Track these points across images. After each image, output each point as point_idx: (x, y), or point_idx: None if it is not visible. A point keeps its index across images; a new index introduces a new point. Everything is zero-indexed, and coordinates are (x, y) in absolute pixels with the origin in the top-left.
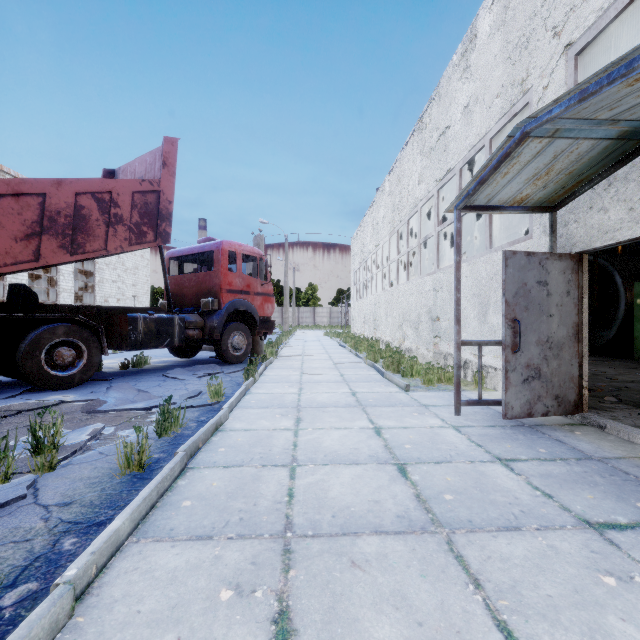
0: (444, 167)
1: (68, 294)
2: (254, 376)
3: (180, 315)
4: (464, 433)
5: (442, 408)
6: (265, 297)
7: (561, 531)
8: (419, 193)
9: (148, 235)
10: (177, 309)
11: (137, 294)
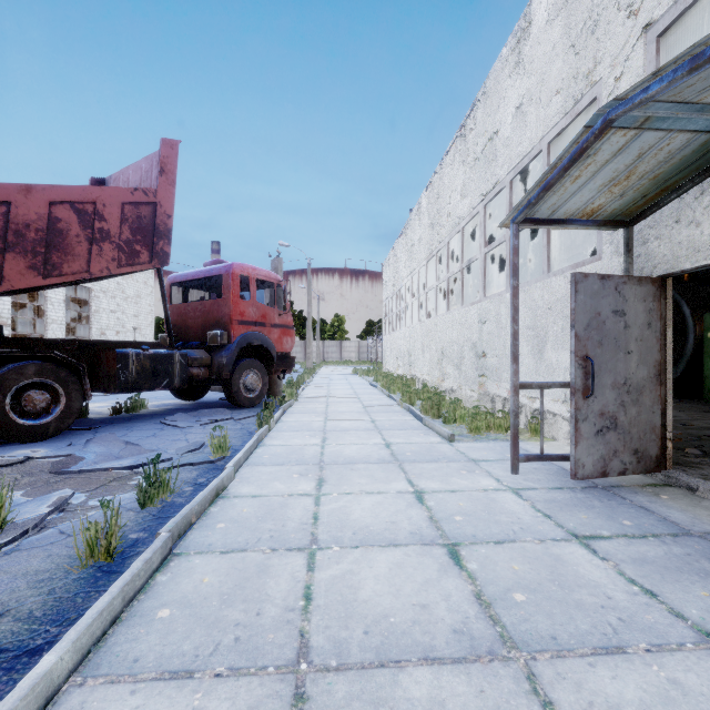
0: (491, 179)
1: (58, 326)
2: (269, 424)
3: (181, 351)
4: (526, 498)
5: (495, 464)
6: (284, 329)
7: (681, 653)
8: (462, 210)
9: (142, 255)
10: (180, 343)
11: (139, 326)
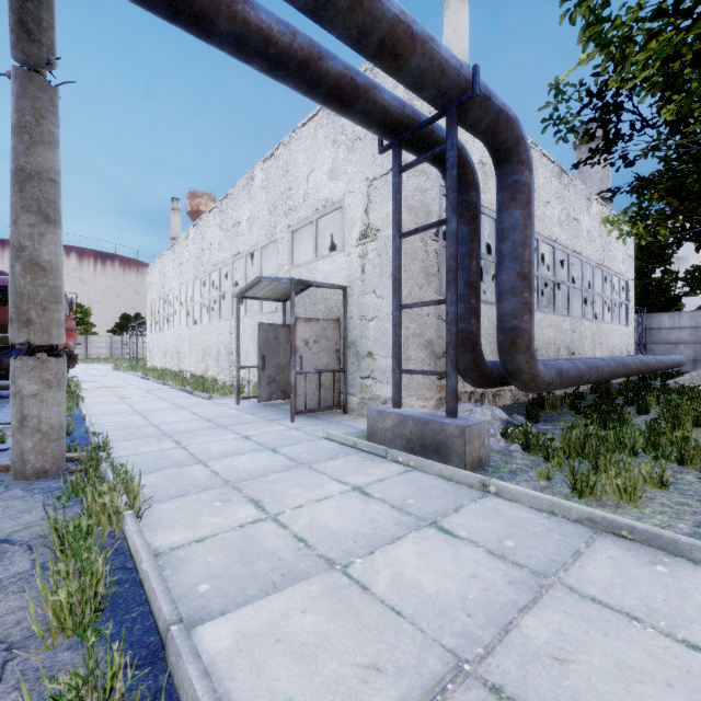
0: (237, 249)
1: None
2: (83, 400)
3: None
4: (239, 410)
5: (231, 404)
6: (68, 332)
7: (261, 422)
8: (219, 257)
9: None
10: None
11: None
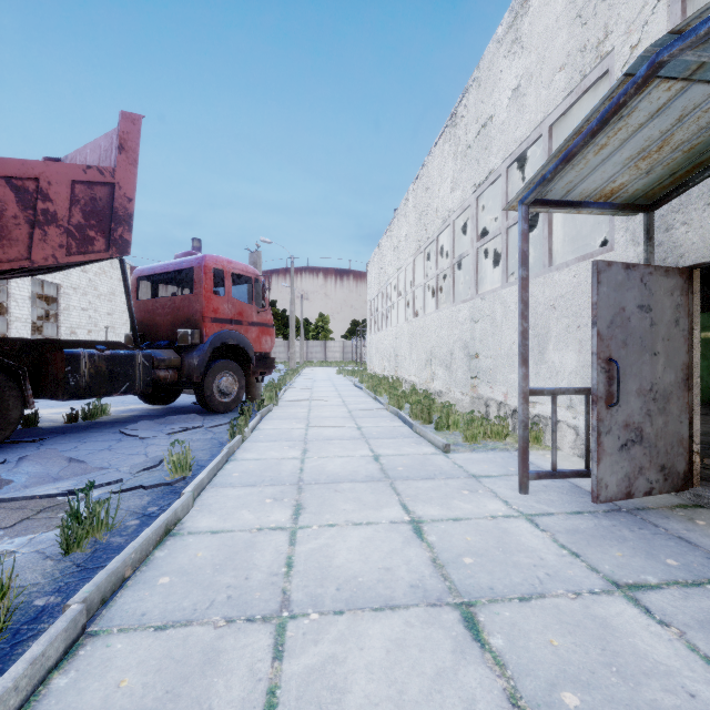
0: (485, 168)
1: (23, 324)
2: (242, 433)
3: (144, 351)
4: (544, 528)
5: (499, 480)
6: (262, 328)
7: None
8: (452, 203)
9: (96, 242)
10: (147, 343)
11: (114, 325)
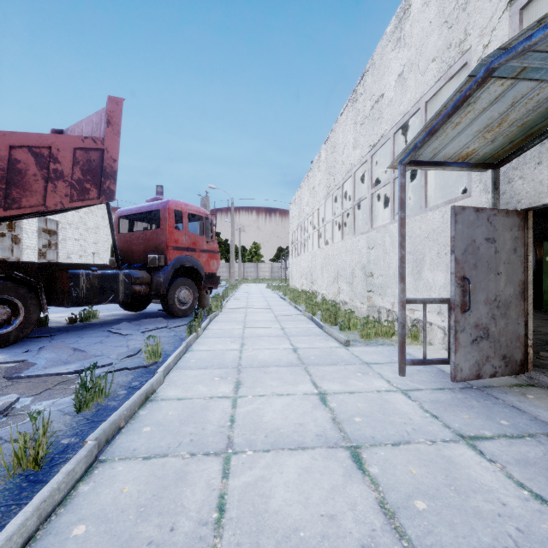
0: (378, 133)
1: (32, 251)
2: (197, 331)
3: (125, 271)
4: (414, 399)
5: (385, 366)
6: (211, 254)
7: None
8: (353, 159)
9: (91, 192)
10: (126, 265)
11: (98, 251)
